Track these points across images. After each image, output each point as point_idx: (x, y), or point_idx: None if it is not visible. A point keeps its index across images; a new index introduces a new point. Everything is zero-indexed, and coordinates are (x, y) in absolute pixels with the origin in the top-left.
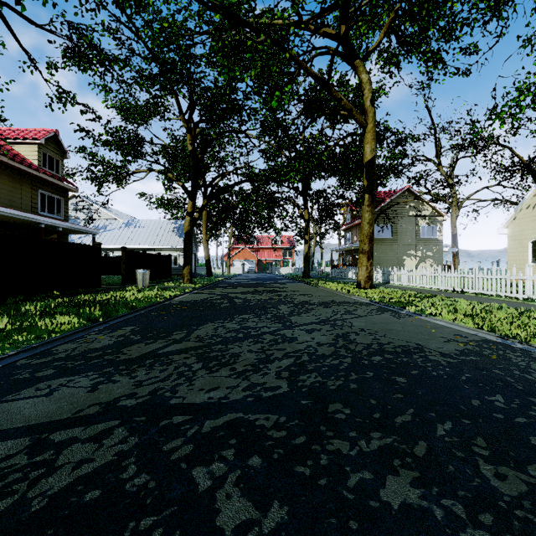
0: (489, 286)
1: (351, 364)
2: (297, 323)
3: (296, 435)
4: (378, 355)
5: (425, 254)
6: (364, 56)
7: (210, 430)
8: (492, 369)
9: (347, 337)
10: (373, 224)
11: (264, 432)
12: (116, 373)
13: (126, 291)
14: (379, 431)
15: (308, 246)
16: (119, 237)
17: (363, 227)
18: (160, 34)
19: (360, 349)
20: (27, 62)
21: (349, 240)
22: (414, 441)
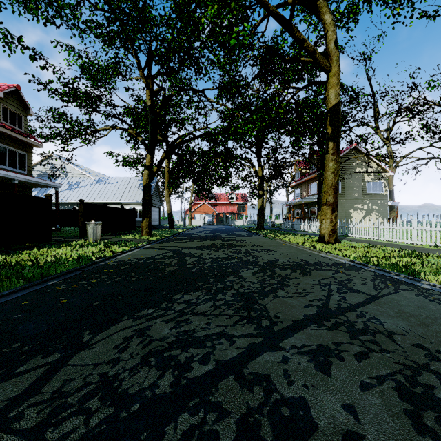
0: None
1: None
2: (281, 322)
3: None
4: None
5: (370, 207)
6: None
7: None
8: None
9: (439, 406)
10: (337, 173)
11: None
12: None
13: (66, 247)
14: None
15: (262, 200)
16: (90, 192)
17: (327, 177)
18: None
19: None
20: None
21: (298, 195)
22: None
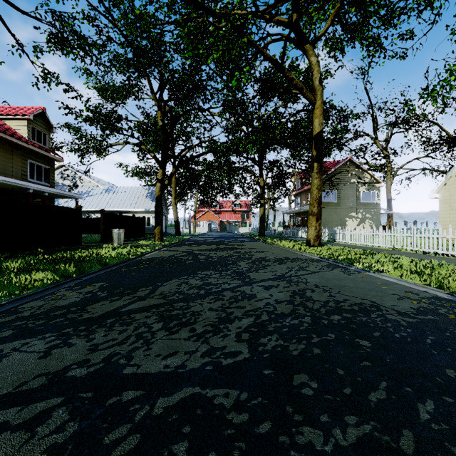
0: (426, 244)
1: (311, 324)
2: (255, 279)
3: (260, 419)
4: (336, 314)
5: (364, 216)
6: (313, 41)
7: (162, 412)
8: (455, 331)
9: (303, 294)
10: (321, 189)
11: (223, 415)
12: (74, 335)
13: (102, 249)
14: (354, 414)
15: (263, 209)
16: (100, 201)
17: (313, 192)
18: (134, 24)
19: (318, 307)
20: (15, 46)
21: (299, 204)
22: (398, 430)
